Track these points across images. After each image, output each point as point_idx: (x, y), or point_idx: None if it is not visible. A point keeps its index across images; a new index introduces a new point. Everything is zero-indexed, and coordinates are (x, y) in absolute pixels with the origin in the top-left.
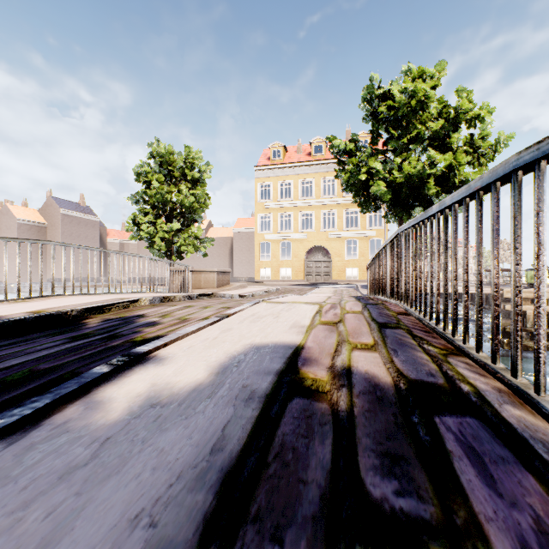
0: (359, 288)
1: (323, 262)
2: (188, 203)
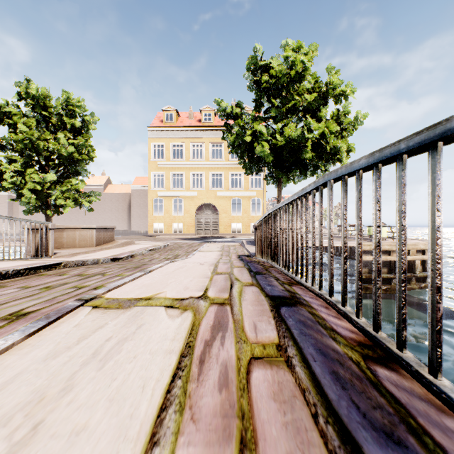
0: (245, 244)
1: (212, 218)
2: (66, 153)
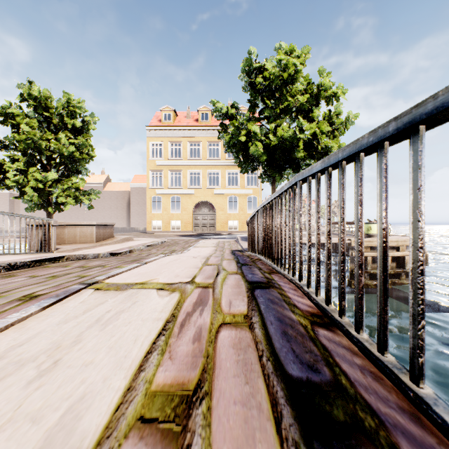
0: (240, 240)
1: (209, 215)
2: (67, 152)
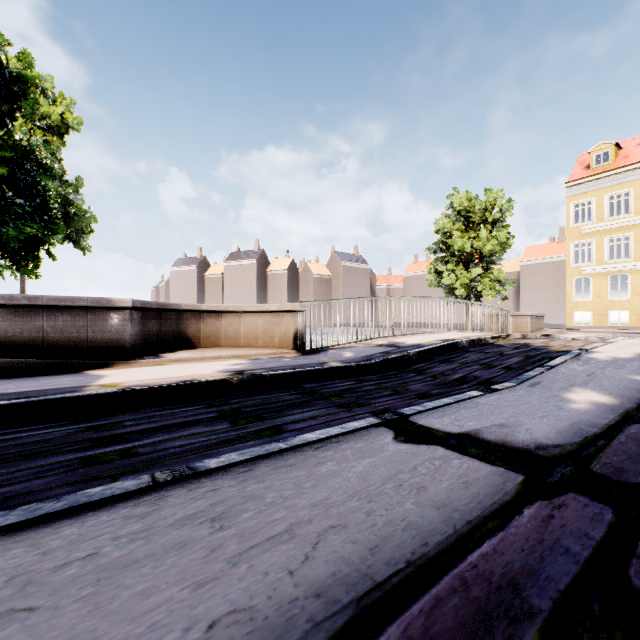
0: None
1: None
2: (489, 247)
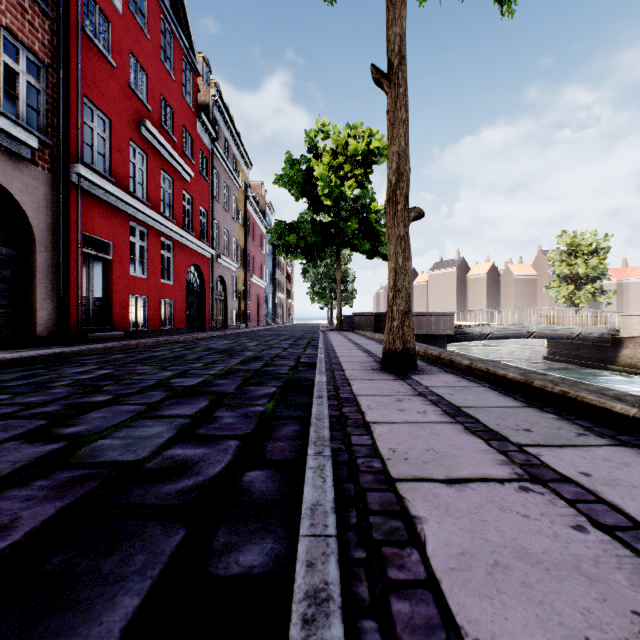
0: None
1: None
2: (580, 271)
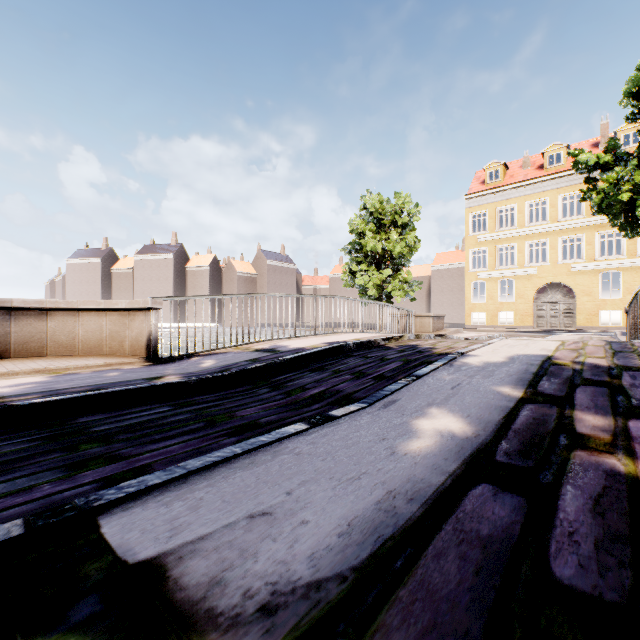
0: (618, 335)
1: (562, 304)
2: (398, 249)
